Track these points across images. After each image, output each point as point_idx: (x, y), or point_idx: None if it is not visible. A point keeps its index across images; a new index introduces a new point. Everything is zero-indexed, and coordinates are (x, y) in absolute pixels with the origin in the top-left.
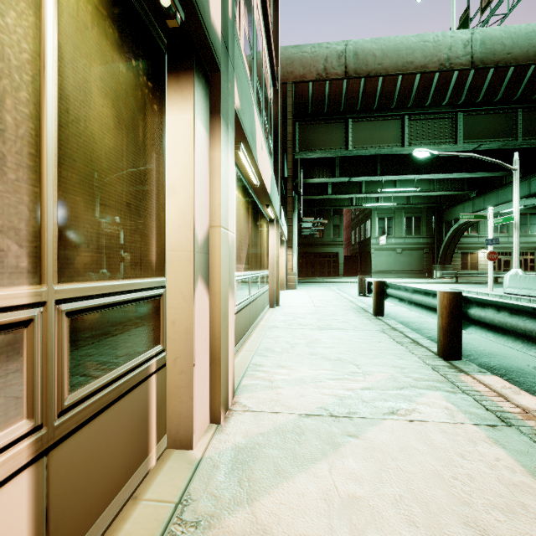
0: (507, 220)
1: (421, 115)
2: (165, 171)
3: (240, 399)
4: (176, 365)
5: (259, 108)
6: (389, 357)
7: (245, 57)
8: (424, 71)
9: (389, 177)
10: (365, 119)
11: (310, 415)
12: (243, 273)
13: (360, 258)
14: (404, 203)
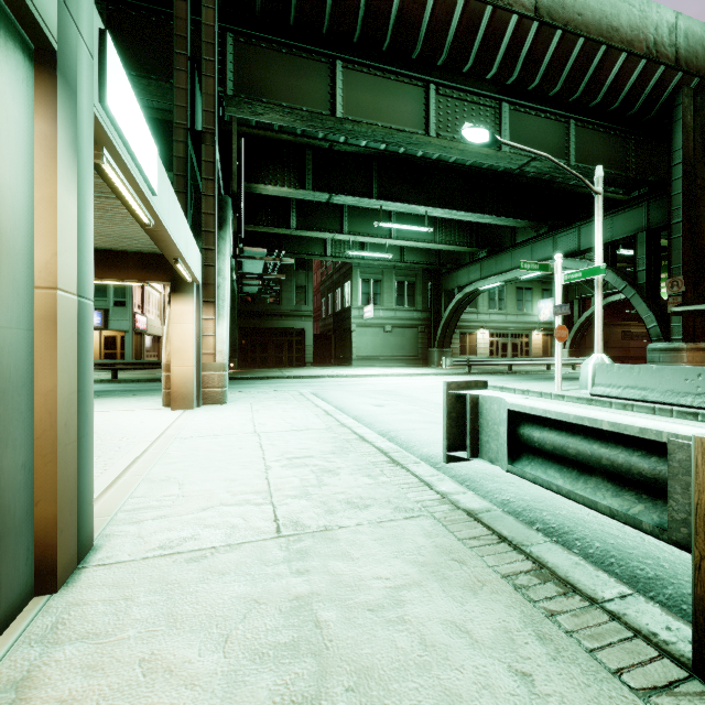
0: (590, 274)
1: (454, 90)
2: None
3: None
4: None
5: None
6: None
7: None
8: None
9: (391, 206)
10: (366, 69)
11: None
12: None
13: (335, 338)
14: (396, 260)
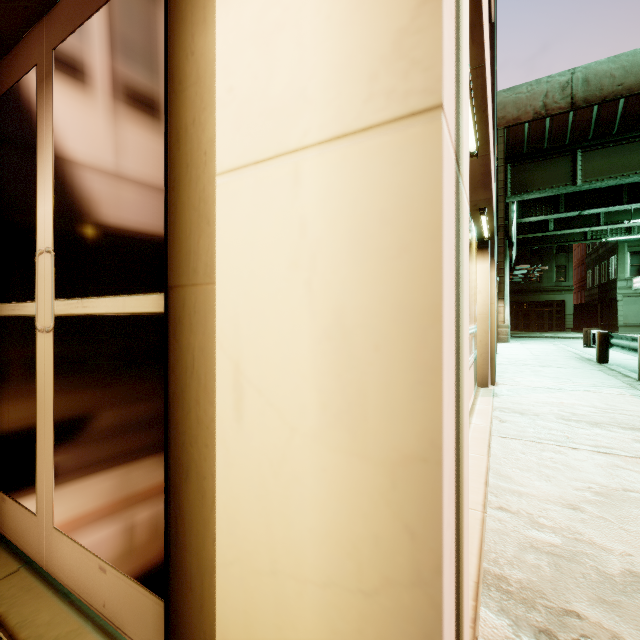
0: None
1: None
2: (477, 285)
3: (499, 382)
4: (481, 357)
5: None
6: (596, 379)
7: None
8: None
9: None
10: (600, 146)
11: (538, 387)
12: None
13: (600, 307)
14: None
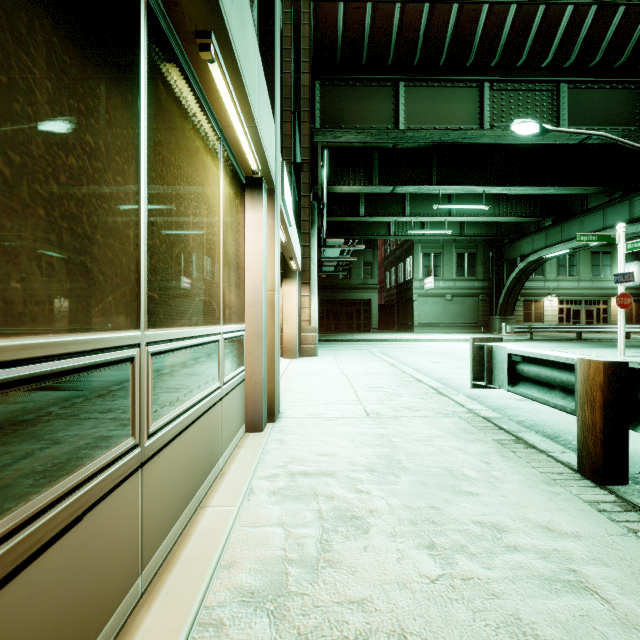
0: None
1: (508, 83)
2: None
3: None
4: None
5: None
6: None
7: None
8: (522, 0)
9: (449, 189)
10: (425, 83)
11: None
12: None
13: (397, 307)
14: (456, 235)
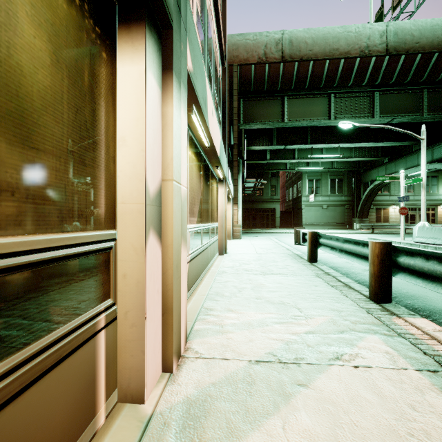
0: (416, 181)
1: (345, 93)
2: (116, 122)
3: (193, 344)
4: (127, 318)
5: (210, 81)
6: (327, 300)
7: (198, 32)
8: (347, 57)
9: (318, 146)
10: (298, 96)
11: (259, 362)
12: (195, 225)
13: (293, 213)
14: (329, 168)
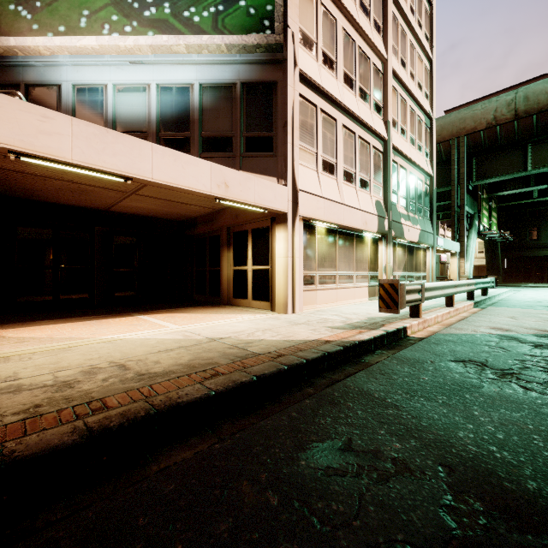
0: None
1: None
2: (378, 256)
3: None
4: None
5: (411, 209)
6: None
7: (401, 206)
8: None
9: None
10: (547, 140)
11: None
12: (401, 273)
13: None
14: None
